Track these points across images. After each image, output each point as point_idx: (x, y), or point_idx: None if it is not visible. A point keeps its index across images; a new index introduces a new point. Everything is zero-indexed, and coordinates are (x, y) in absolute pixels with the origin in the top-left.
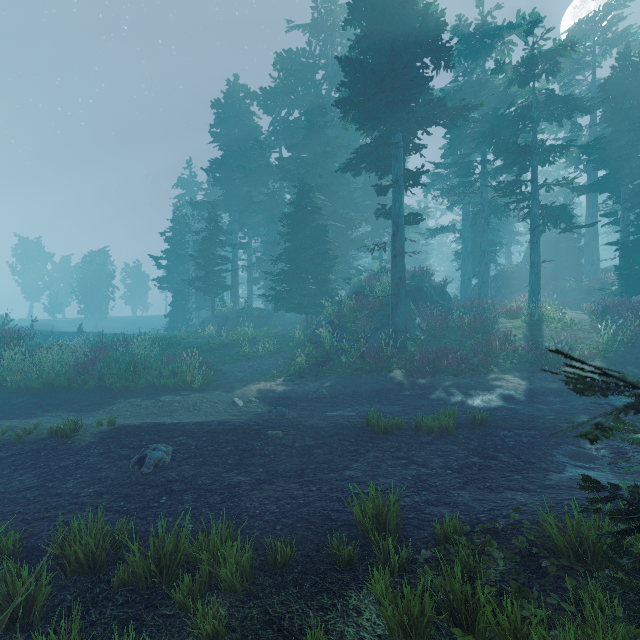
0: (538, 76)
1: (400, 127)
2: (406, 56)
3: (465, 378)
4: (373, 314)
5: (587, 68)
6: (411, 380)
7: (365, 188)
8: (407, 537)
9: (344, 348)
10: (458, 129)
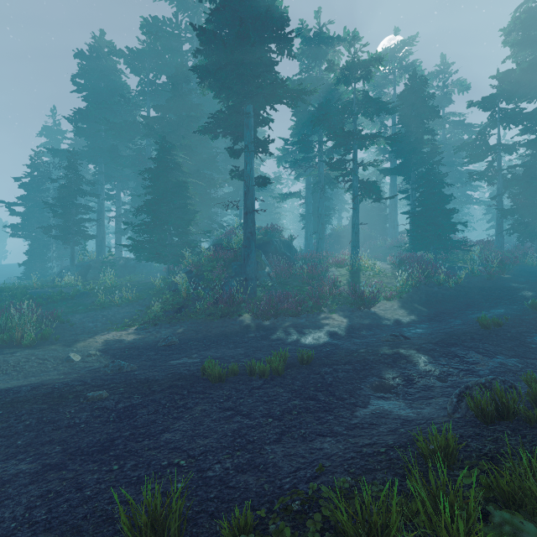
0: (357, 79)
1: (251, 100)
2: (254, 37)
3: (302, 318)
4: (229, 264)
5: (390, 85)
6: (257, 322)
7: (227, 154)
8: (194, 536)
9: (200, 295)
10: (301, 113)
